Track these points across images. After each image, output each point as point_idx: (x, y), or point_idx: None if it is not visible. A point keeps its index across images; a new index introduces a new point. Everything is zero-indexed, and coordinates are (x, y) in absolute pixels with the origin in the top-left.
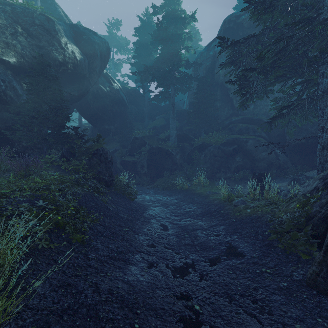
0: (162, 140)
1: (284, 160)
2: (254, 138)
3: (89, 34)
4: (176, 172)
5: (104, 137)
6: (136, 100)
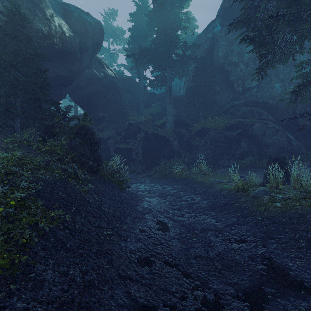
0: (158, 127)
1: (298, 144)
2: (261, 121)
3: (81, 13)
4: (173, 159)
5: (99, 125)
6: (132, 89)
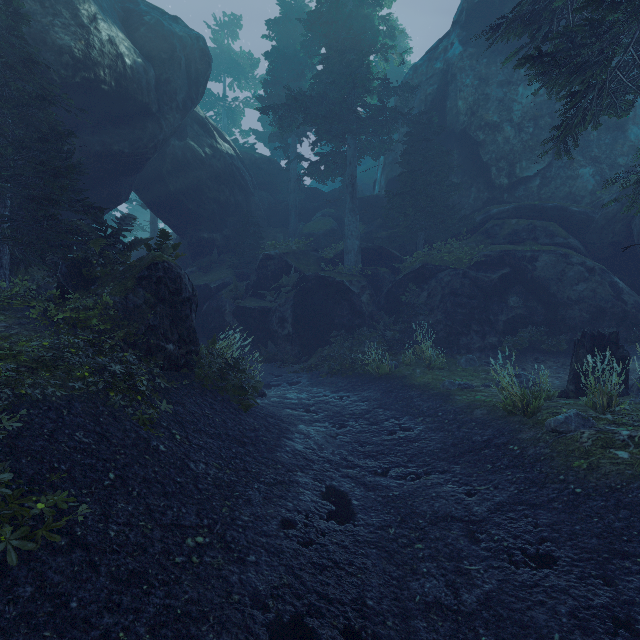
0: (327, 262)
1: (637, 302)
2: (553, 250)
3: (162, 18)
4: (361, 333)
5: (201, 258)
6: (271, 181)
